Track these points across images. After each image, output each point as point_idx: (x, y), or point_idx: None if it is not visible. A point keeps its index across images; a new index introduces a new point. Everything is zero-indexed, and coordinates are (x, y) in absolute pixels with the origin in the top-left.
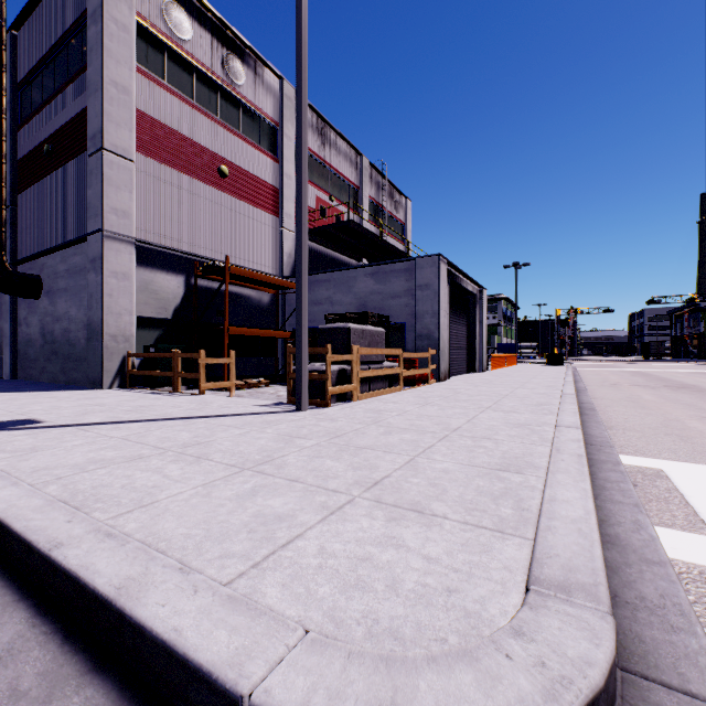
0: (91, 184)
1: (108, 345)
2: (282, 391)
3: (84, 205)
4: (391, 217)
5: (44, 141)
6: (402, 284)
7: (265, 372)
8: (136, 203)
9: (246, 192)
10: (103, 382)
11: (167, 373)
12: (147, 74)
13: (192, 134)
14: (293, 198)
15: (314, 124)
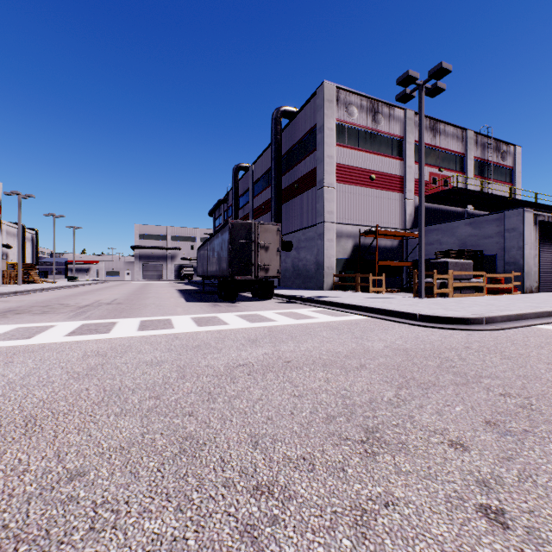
0: (318, 202)
1: (326, 271)
2: (408, 294)
3: (313, 210)
4: (497, 166)
5: (293, 182)
6: (493, 228)
7: (395, 286)
8: (335, 206)
9: (384, 184)
10: (324, 287)
11: (352, 283)
12: (339, 145)
13: (357, 164)
14: (413, 179)
15: (427, 125)
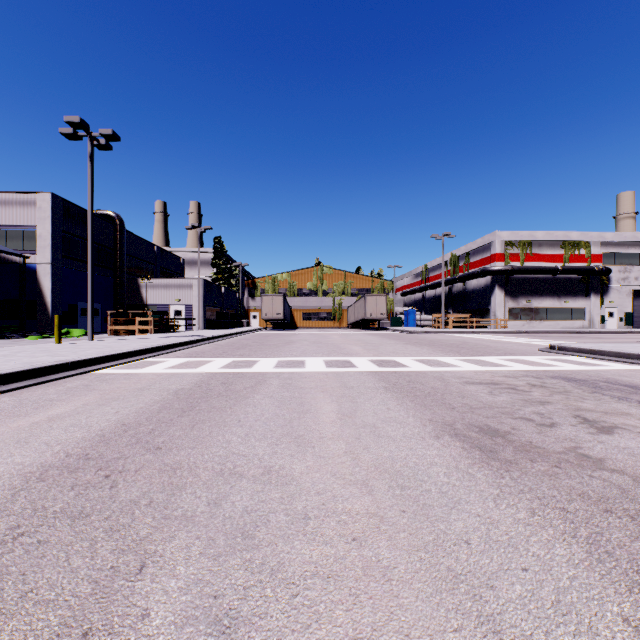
0: None
1: None
2: None
3: None
4: None
5: None
6: None
7: None
8: None
9: None
10: None
11: None
12: None
13: None
14: None
15: None
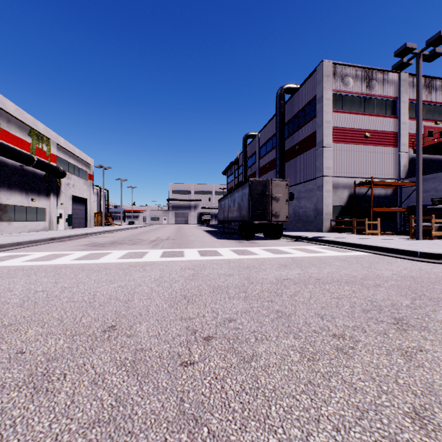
0: (317, 160)
1: (324, 217)
2: (403, 237)
3: (312, 167)
4: None
5: (294, 145)
6: None
7: (388, 229)
8: (332, 162)
9: (378, 141)
10: (322, 230)
11: (349, 227)
12: (335, 111)
13: (352, 125)
14: (407, 133)
15: (422, 83)
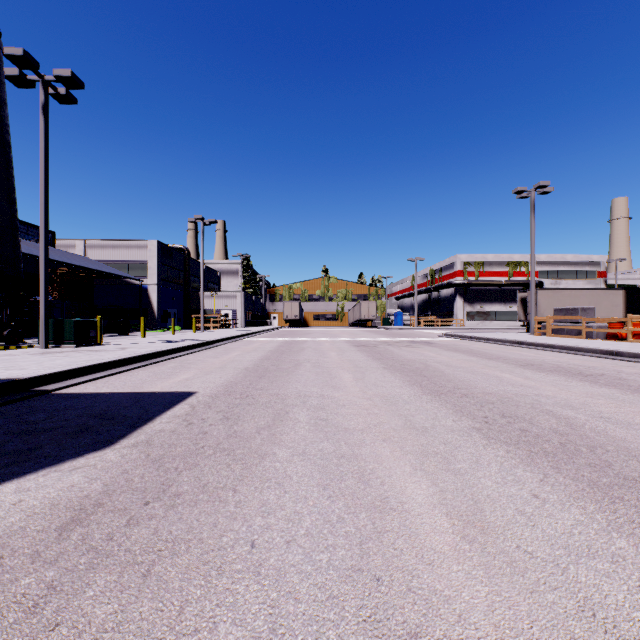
0: None
1: None
2: None
3: None
4: None
5: None
6: None
7: None
8: None
9: None
10: None
11: None
12: None
13: None
14: None
15: None
